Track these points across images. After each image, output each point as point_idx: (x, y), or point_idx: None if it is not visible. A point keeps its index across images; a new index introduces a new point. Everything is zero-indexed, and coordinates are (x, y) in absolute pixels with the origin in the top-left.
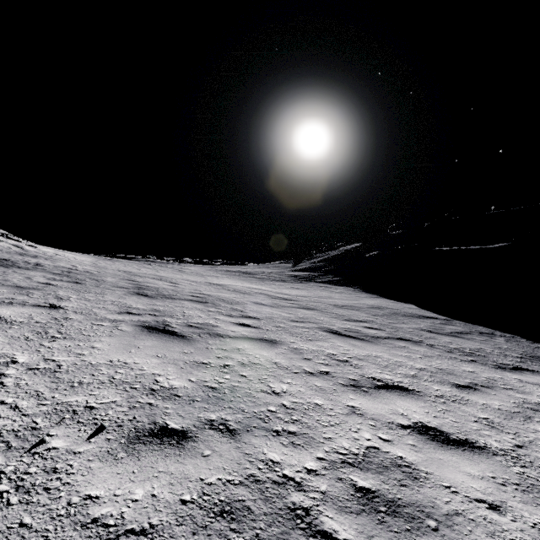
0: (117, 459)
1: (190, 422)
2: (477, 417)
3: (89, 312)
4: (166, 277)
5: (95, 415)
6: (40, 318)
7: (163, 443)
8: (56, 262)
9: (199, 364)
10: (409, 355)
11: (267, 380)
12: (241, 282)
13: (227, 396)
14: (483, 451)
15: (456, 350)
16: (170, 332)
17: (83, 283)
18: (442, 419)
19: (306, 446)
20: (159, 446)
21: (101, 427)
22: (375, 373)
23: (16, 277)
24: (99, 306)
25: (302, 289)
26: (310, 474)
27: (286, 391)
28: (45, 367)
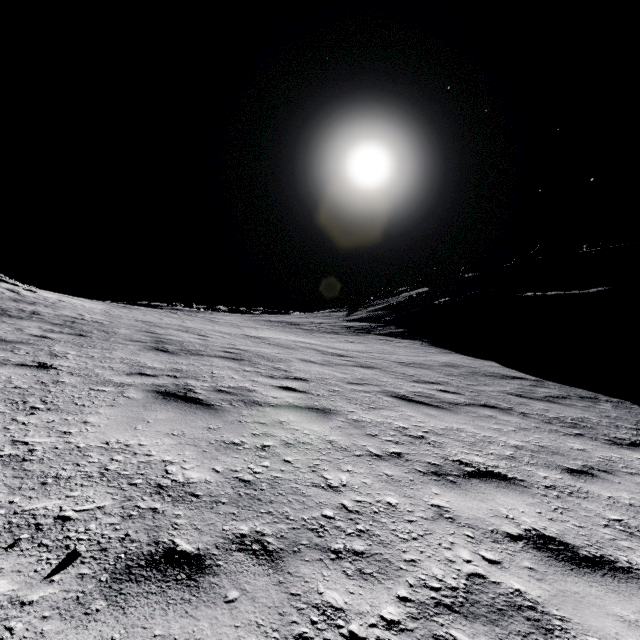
0: (90, 613)
1: (210, 539)
2: (607, 518)
3: (89, 373)
4: (194, 328)
5: (69, 532)
6: (22, 382)
7: (166, 579)
8: (59, 310)
9: (228, 444)
10: (499, 428)
11: (319, 468)
12: (285, 334)
13: (265, 495)
14: (631, 576)
15: (555, 420)
16: (192, 399)
17: (89, 335)
18: (562, 524)
19: (381, 577)
20: (160, 586)
21: (73, 554)
22: (461, 454)
23: (3, 328)
24: (103, 365)
25: (359, 343)
26: (391, 630)
27: (346, 483)
28: (11, 453)
